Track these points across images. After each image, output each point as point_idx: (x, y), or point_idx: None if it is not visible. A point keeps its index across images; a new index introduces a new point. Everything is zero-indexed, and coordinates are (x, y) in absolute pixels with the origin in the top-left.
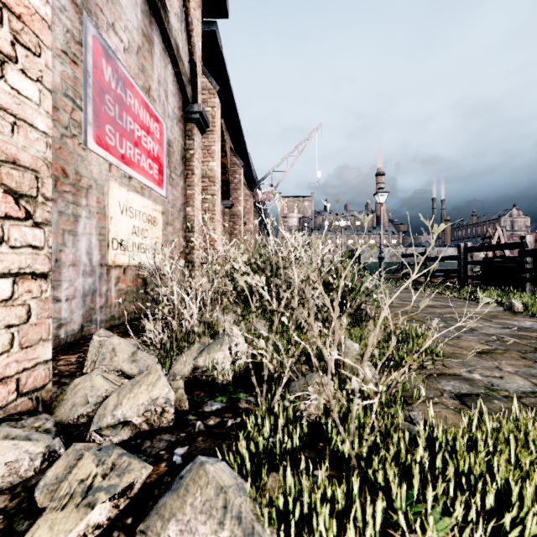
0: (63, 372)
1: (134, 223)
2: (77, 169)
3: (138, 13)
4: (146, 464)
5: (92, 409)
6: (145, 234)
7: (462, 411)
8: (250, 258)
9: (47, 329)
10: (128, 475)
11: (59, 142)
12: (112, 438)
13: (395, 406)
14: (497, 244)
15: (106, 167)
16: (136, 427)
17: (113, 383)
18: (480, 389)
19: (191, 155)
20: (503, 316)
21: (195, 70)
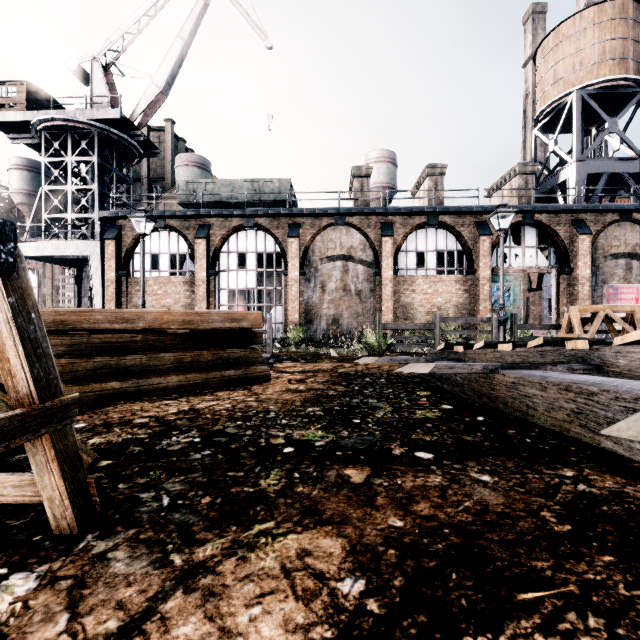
0: None
1: None
2: None
3: (623, 267)
4: None
5: None
6: None
7: None
8: None
9: None
10: None
11: None
12: None
13: None
14: None
15: None
16: None
17: None
18: None
19: None
20: None
21: None
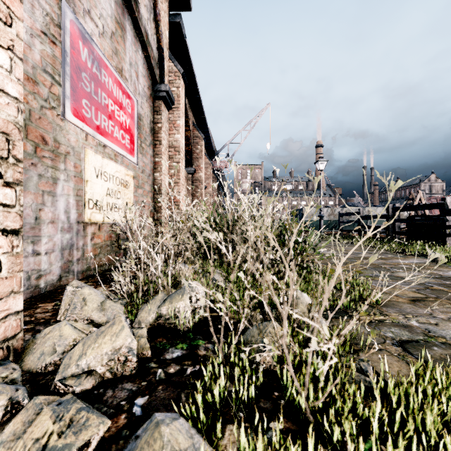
0: (39, 319)
1: (108, 186)
2: (56, 137)
3: (112, 2)
4: (104, 419)
5: (60, 357)
6: (118, 195)
7: (406, 358)
8: (209, 217)
9: (18, 282)
10: (85, 432)
11: (39, 112)
12: (75, 388)
13: (346, 356)
14: (421, 205)
15: (83, 136)
16: (99, 376)
17: (81, 331)
18: (419, 336)
19: (159, 128)
20: (429, 267)
21: (162, 55)
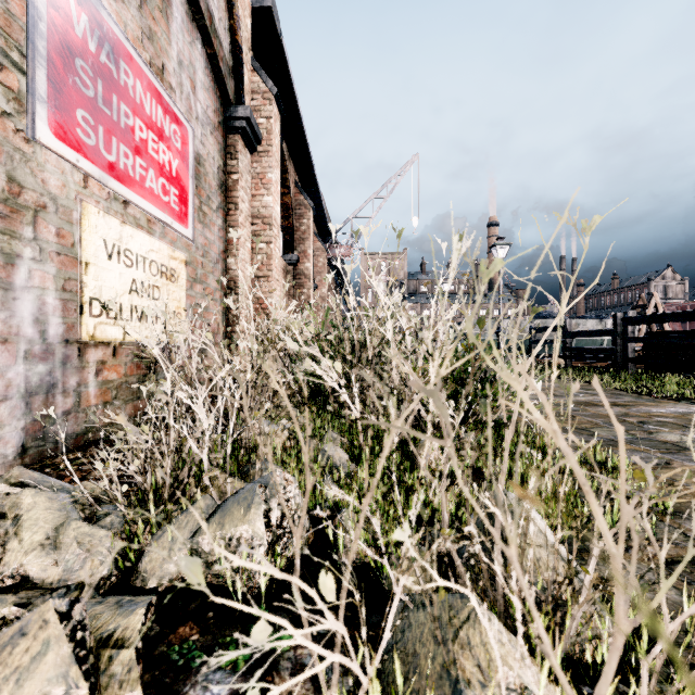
0: None
1: (134, 276)
2: (12, 173)
3: None
4: None
5: None
6: (155, 294)
7: None
8: (319, 332)
9: None
10: None
11: None
12: None
13: None
14: (675, 313)
15: (78, 179)
16: None
17: None
18: None
19: (234, 182)
20: None
21: (239, 57)
